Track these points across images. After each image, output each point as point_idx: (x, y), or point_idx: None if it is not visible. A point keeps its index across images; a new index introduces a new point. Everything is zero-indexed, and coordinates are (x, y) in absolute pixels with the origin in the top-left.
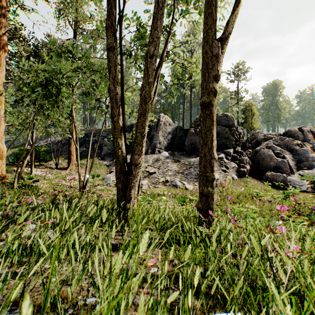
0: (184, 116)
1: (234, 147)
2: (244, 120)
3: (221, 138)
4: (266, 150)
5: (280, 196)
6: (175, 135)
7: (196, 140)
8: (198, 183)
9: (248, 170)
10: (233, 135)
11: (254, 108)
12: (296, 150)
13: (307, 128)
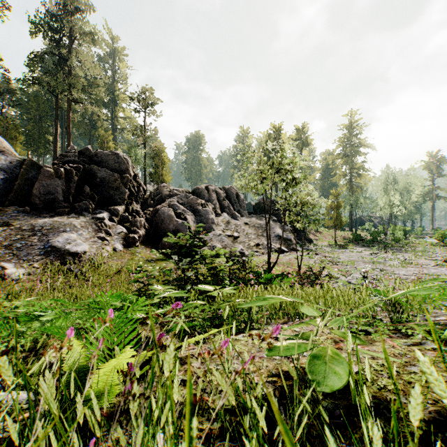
0: (56, 148)
1: (127, 204)
2: (155, 170)
3: (107, 188)
4: (166, 209)
5: (170, 268)
6: (18, 175)
7: (57, 186)
8: (43, 263)
9: (141, 236)
10: (125, 186)
11: (165, 155)
12: (199, 210)
13: (213, 187)
